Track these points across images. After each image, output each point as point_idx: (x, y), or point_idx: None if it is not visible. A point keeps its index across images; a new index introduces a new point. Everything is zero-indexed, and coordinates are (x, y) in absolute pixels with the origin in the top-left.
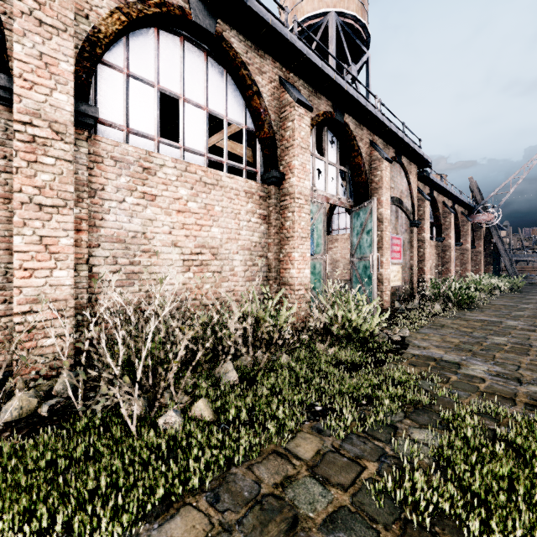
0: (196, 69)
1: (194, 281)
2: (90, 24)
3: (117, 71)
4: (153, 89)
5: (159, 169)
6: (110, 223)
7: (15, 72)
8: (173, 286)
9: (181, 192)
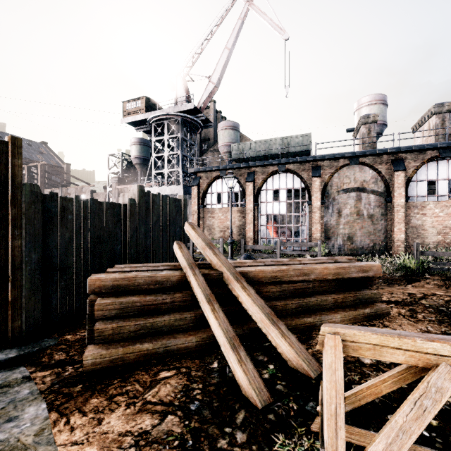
0: (443, 167)
1: (441, 238)
2: (407, 177)
3: (413, 182)
4: (425, 181)
5: (427, 205)
6: (412, 223)
7: (394, 199)
8: (432, 240)
9: (436, 211)
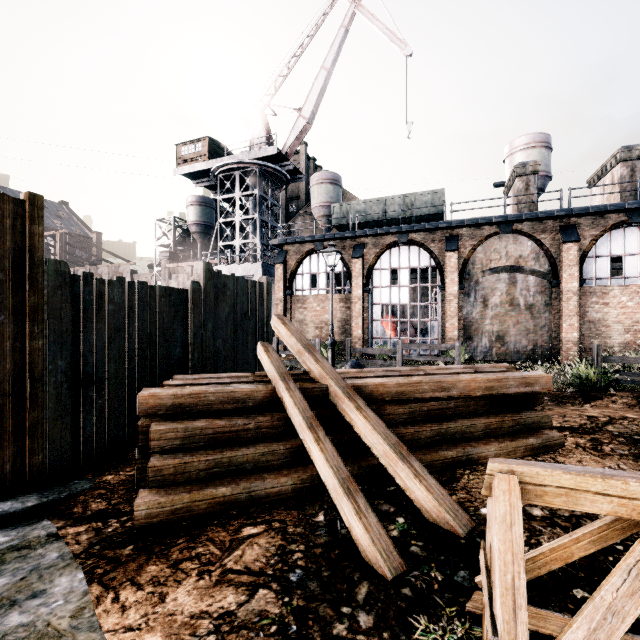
0: (633, 237)
1: (630, 338)
2: (581, 251)
3: (591, 258)
4: (607, 257)
5: (610, 291)
6: (588, 316)
7: (563, 282)
8: (618, 340)
9: (622, 299)
